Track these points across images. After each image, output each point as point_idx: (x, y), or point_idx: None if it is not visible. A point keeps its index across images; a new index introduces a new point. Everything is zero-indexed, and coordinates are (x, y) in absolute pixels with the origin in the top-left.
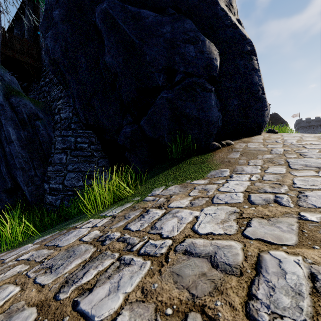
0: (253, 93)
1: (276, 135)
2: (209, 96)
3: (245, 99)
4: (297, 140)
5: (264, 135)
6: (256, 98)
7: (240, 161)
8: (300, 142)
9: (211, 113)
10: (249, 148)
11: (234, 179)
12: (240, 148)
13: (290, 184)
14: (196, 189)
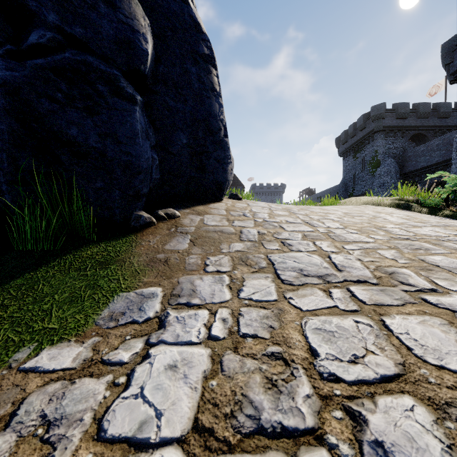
0: (212, 130)
1: (241, 203)
2: (130, 111)
3: (200, 138)
4: (269, 213)
5: (227, 201)
6: (216, 140)
7: (190, 259)
8: (273, 217)
9: (135, 148)
10: (206, 226)
11: (171, 334)
12: (191, 226)
13: (308, 359)
14: (10, 431)
